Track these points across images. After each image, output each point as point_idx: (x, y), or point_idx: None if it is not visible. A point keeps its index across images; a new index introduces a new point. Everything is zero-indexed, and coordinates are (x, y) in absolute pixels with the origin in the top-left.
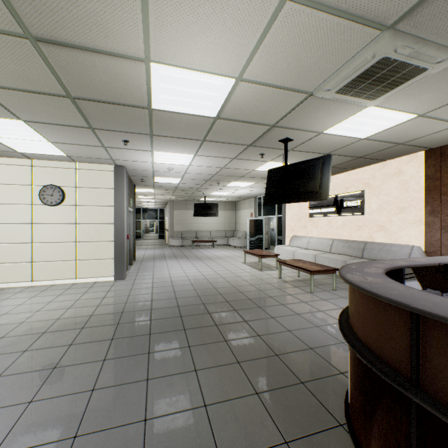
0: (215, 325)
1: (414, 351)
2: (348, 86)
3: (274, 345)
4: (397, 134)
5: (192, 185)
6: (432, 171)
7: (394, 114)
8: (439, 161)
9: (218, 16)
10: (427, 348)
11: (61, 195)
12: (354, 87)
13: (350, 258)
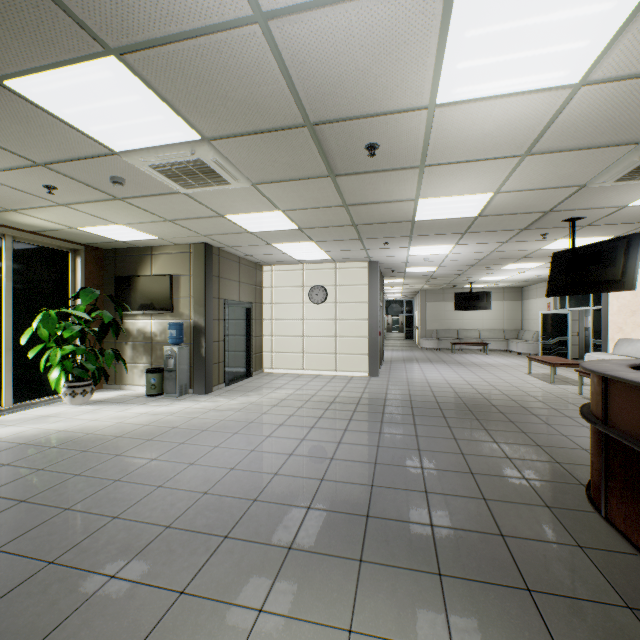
0: (476, 419)
1: (603, 401)
2: (628, 176)
3: (538, 440)
4: None
5: (452, 272)
6: None
7: None
8: None
9: (471, 173)
10: (609, 399)
11: (324, 294)
12: (636, 175)
13: None
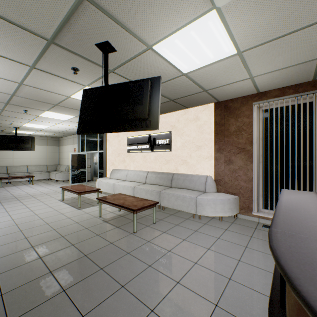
0: None
1: None
2: None
3: None
4: (211, 76)
5: None
6: (219, 118)
7: (225, 40)
8: (223, 111)
9: None
10: None
11: None
12: None
13: (163, 188)
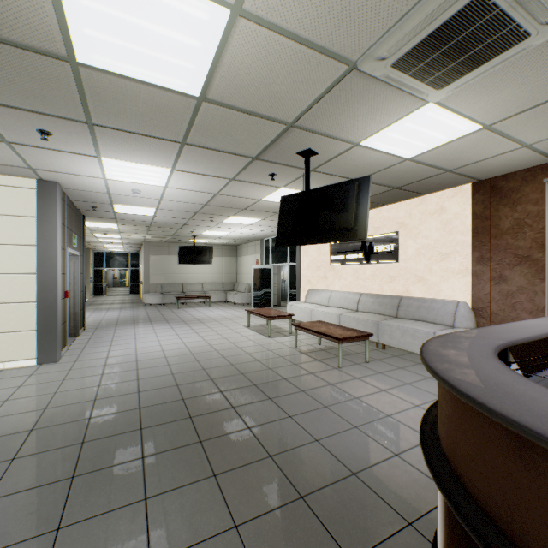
0: (200, 441)
1: None
2: (413, 54)
3: (296, 474)
4: (450, 155)
5: (175, 220)
6: (480, 208)
7: (456, 121)
8: (489, 196)
9: None
10: None
11: None
12: (421, 57)
13: (383, 318)
